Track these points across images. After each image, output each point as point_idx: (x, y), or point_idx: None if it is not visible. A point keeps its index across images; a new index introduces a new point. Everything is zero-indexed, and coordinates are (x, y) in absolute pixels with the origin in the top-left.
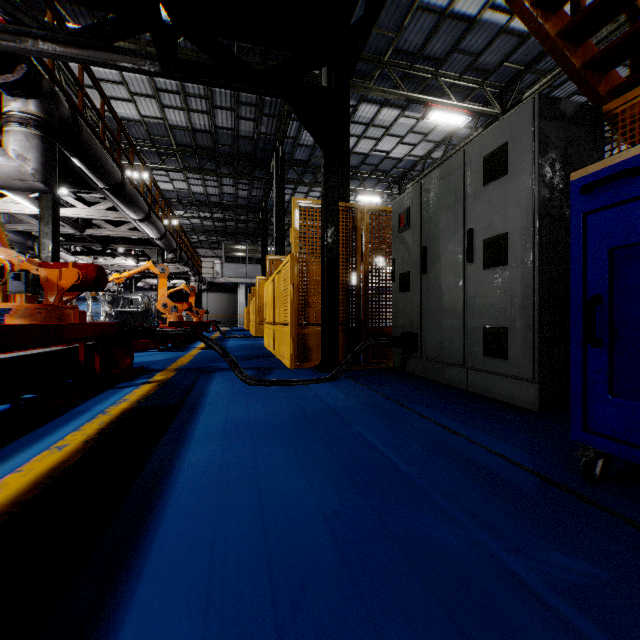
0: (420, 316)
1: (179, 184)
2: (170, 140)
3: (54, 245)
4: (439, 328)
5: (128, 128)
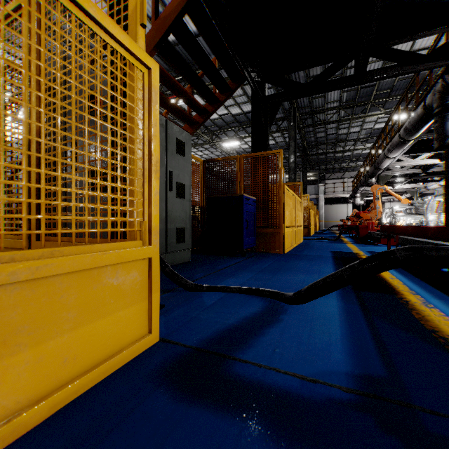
0: None
1: None
2: None
3: None
4: None
5: None
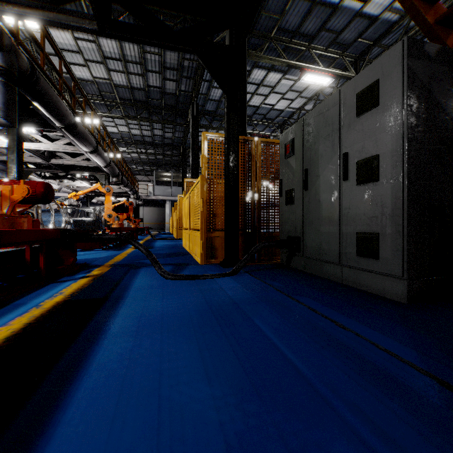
0: (302, 223)
1: (122, 128)
2: (115, 95)
3: (19, 169)
4: (318, 233)
5: (84, 86)
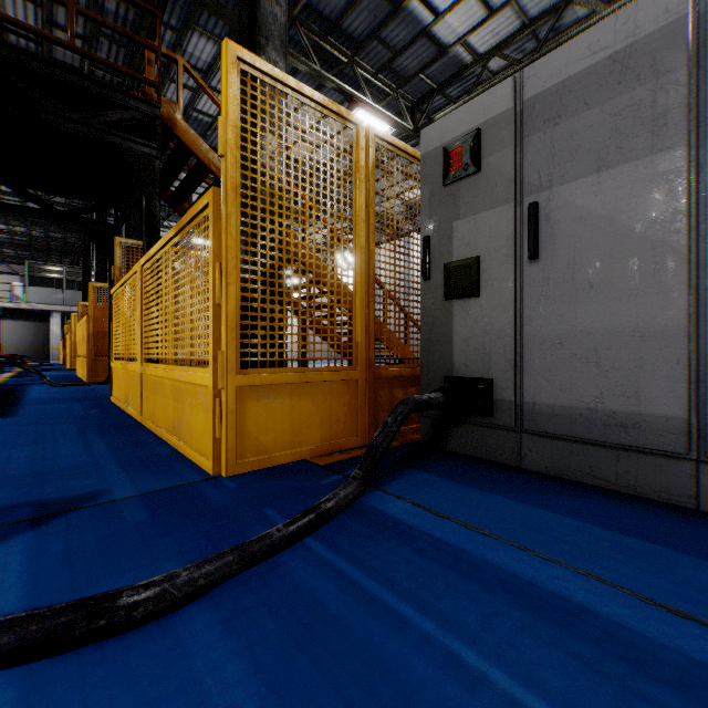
0: None
1: None
2: None
3: None
4: None
5: None
